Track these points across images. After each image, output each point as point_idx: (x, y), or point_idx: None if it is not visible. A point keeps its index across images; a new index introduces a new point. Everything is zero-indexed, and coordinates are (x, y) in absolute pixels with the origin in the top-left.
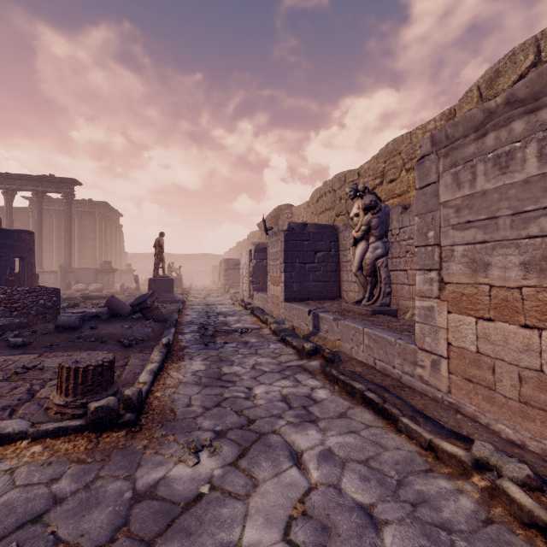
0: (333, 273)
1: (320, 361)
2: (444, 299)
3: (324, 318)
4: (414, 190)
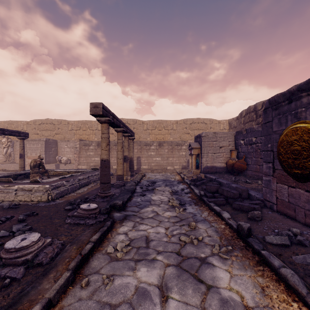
0: None
1: (2, 171)
2: (27, 158)
3: None
4: None
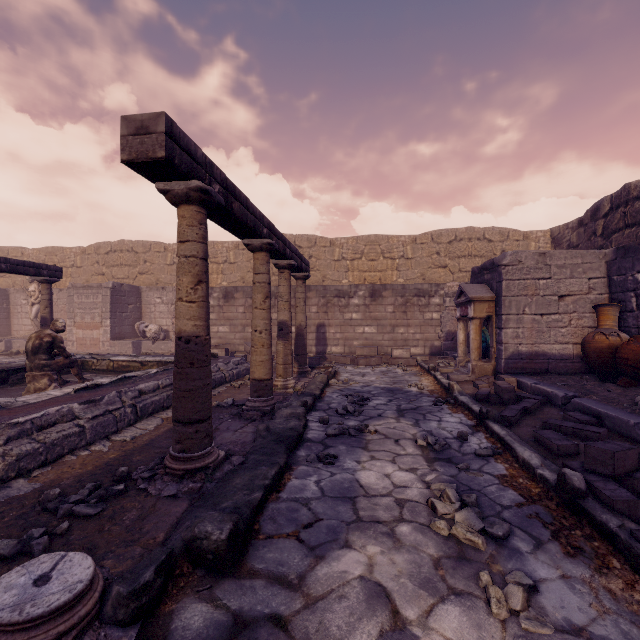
0: (6, 320)
1: (23, 355)
2: (75, 326)
3: (17, 341)
4: (66, 278)
